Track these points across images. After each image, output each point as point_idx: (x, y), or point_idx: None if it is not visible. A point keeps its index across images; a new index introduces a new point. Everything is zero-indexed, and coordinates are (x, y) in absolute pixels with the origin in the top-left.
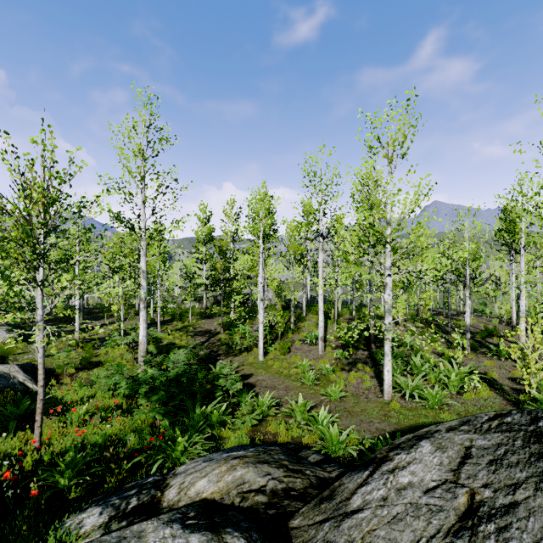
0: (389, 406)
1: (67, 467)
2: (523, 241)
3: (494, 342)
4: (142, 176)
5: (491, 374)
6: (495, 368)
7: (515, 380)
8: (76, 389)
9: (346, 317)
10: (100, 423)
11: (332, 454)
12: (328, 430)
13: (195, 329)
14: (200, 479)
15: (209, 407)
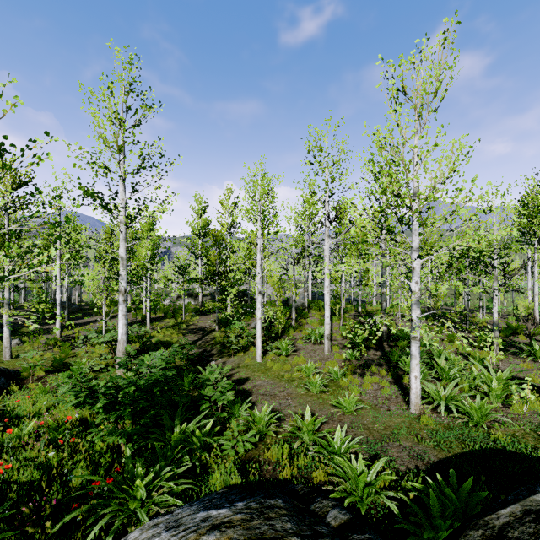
0: (418, 422)
1: None
2: None
3: (520, 341)
4: (120, 146)
5: (533, 379)
6: (538, 372)
7: None
8: (38, 396)
9: (351, 314)
10: (46, 448)
11: (360, 507)
12: (351, 466)
13: (188, 326)
14: None
15: (191, 424)
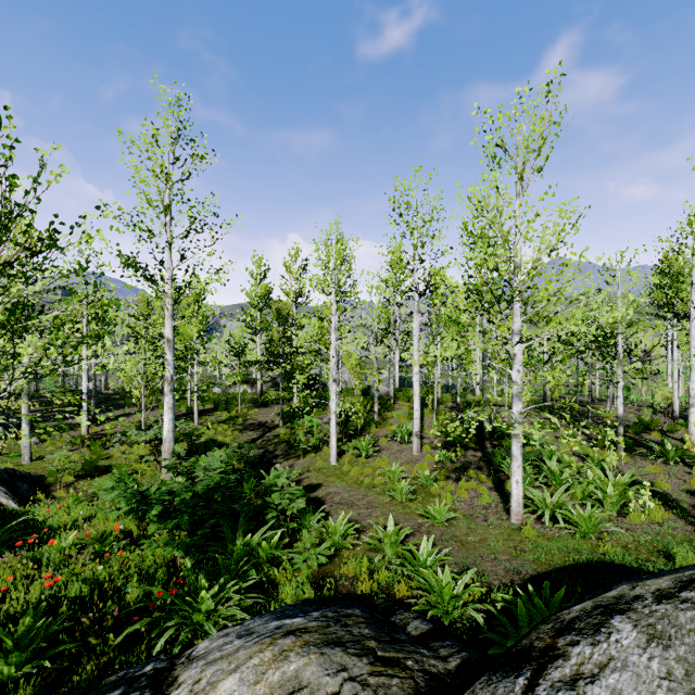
0: (519, 534)
1: (18, 644)
2: (694, 300)
3: (652, 439)
4: (166, 206)
5: (660, 485)
6: (666, 477)
7: (694, 494)
8: (71, 505)
9: (448, 405)
10: (92, 562)
11: (444, 619)
12: (436, 577)
13: (245, 421)
14: (227, 676)
15: (255, 536)
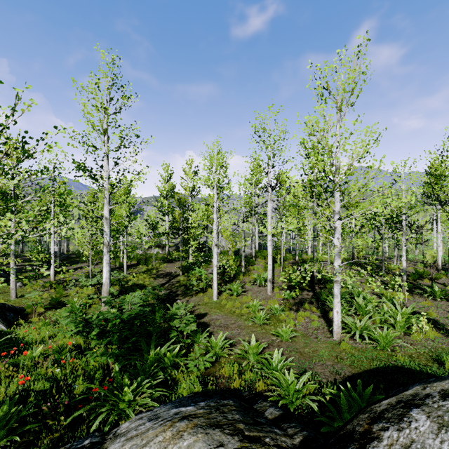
0: (339, 347)
1: None
2: None
3: (425, 283)
4: (105, 130)
5: (431, 314)
6: (435, 308)
7: None
8: (41, 328)
9: (290, 261)
10: (52, 366)
11: (290, 407)
12: (284, 377)
13: (157, 272)
14: None
15: (163, 349)
